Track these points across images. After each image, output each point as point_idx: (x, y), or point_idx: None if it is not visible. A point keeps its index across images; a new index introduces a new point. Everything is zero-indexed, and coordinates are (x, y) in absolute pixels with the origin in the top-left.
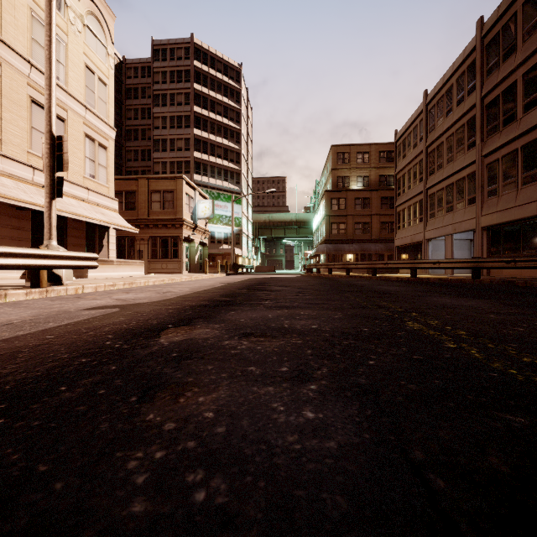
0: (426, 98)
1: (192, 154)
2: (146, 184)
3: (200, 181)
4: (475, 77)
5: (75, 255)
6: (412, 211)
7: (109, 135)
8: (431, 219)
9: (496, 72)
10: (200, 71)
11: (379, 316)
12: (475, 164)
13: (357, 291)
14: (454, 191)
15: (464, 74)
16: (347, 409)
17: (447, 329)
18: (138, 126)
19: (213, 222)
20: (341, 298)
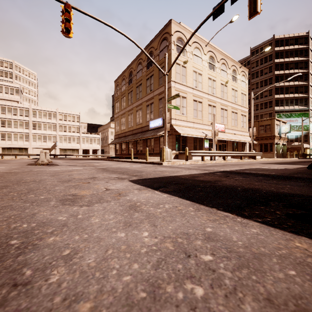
0: None
1: (273, 97)
2: (257, 123)
3: (278, 110)
4: None
5: (259, 153)
6: None
7: (246, 111)
8: None
9: None
10: (278, 51)
11: None
12: None
13: None
14: None
15: None
16: None
17: None
18: None
19: None
20: None
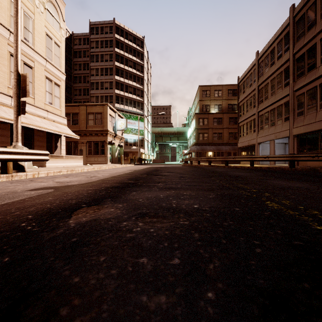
0: (258, 56)
1: (114, 91)
2: (85, 108)
3: (119, 108)
4: (289, 42)
5: (32, 152)
6: (249, 126)
7: (61, 78)
8: (261, 130)
9: (302, 38)
10: (119, 41)
11: (242, 196)
12: (289, 95)
13: (219, 176)
14: (275, 113)
15: (282, 40)
16: None
17: (301, 208)
18: (81, 74)
19: (127, 133)
20: (209, 181)
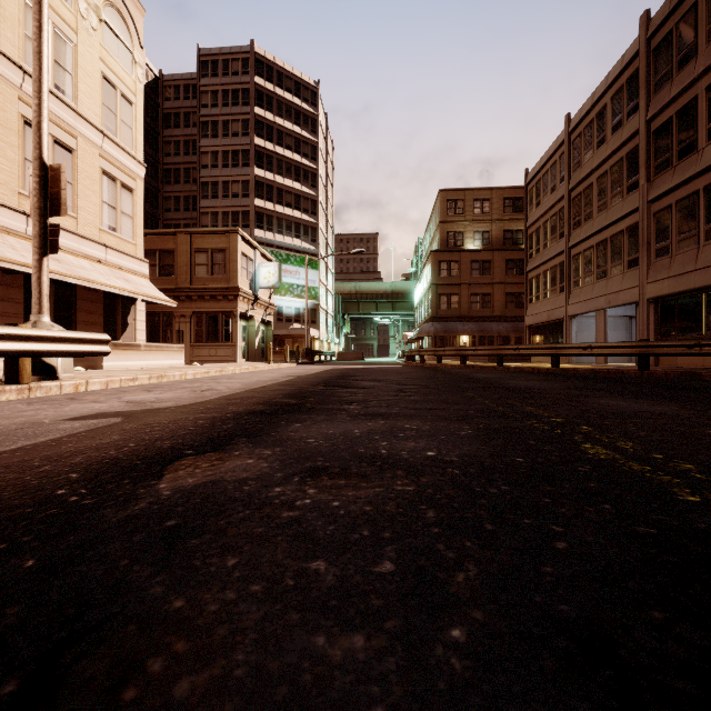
0: (569, 124)
1: (252, 202)
2: (188, 240)
3: (264, 238)
4: (638, 94)
5: (74, 336)
6: (549, 278)
7: (136, 173)
8: (576, 288)
9: (667, 86)
10: (264, 91)
11: (532, 433)
12: (638, 212)
13: (483, 388)
14: (608, 250)
15: (622, 89)
16: None
17: (658, 459)
18: (179, 164)
19: (280, 294)
20: (462, 399)
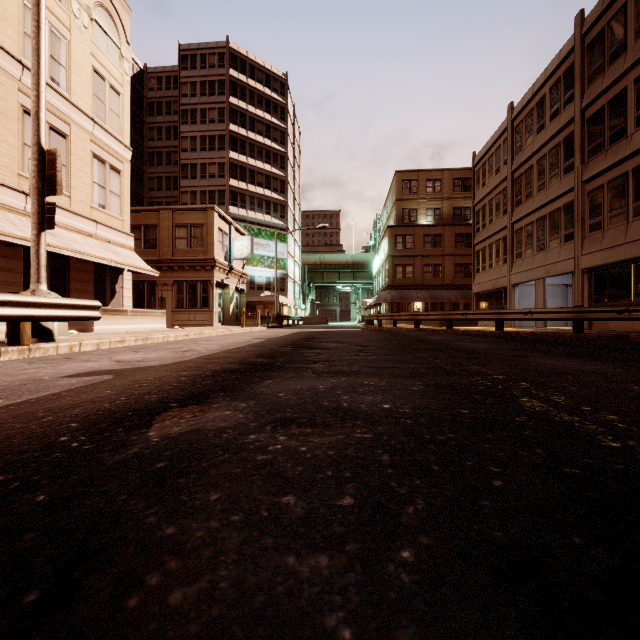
0: (512, 112)
1: (227, 182)
2: (170, 216)
3: (237, 215)
4: (573, 85)
5: (69, 303)
6: (494, 251)
7: (123, 156)
8: (518, 260)
9: (600, 78)
10: (237, 82)
11: (476, 388)
12: (573, 191)
13: (434, 349)
14: (547, 225)
15: (559, 81)
16: (496, 639)
17: (586, 410)
18: (161, 148)
19: (253, 264)
20: (415, 359)
